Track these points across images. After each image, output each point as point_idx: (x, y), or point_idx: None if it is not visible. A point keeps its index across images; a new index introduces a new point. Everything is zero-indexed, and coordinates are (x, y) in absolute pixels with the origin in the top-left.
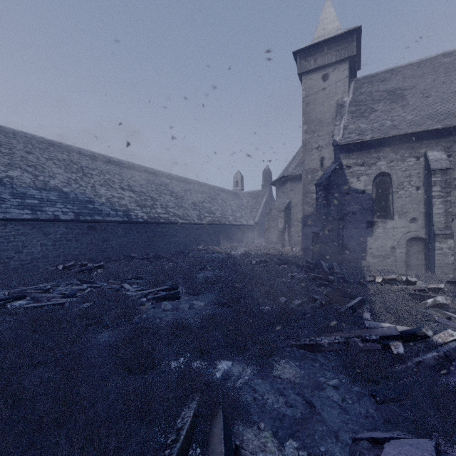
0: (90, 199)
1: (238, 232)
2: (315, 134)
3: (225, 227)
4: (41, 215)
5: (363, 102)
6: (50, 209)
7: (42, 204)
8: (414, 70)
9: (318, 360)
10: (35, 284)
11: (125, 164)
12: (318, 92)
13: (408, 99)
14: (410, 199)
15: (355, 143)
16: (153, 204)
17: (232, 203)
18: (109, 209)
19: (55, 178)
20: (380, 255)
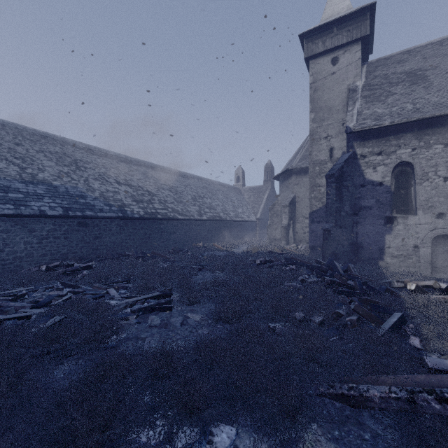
0: (82, 193)
1: (239, 228)
2: (323, 122)
3: (226, 223)
4: (25, 210)
5: (377, 85)
6: (36, 204)
7: (27, 199)
8: (435, 49)
9: (366, 425)
10: (11, 288)
11: (122, 158)
12: (326, 77)
13: (431, 80)
14: (437, 192)
15: (371, 130)
16: (151, 199)
17: (233, 198)
18: (102, 204)
19: (44, 171)
20: (401, 255)
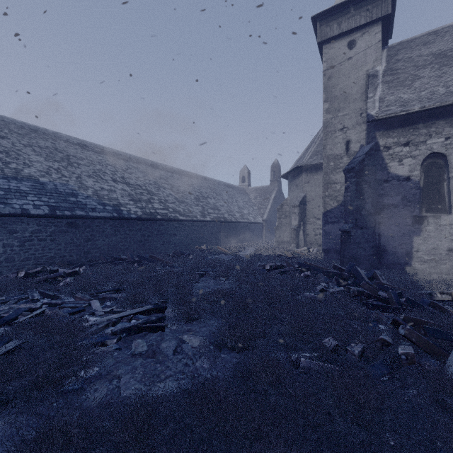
0: (73, 191)
1: (245, 230)
2: (339, 113)
3: (231, 225)
4: (4, 209)
5: (401, 69)
6: (18, 202)
7: (8, 196)
8: None
9: None
10: None
11: (120, 155)
12: (342, 63)
13: None
14: None
15: (397, 117)
16: (150, 199)
17: (239, 199)
18: (95, 202)
19: (31, 166)
20: (432, 259)
